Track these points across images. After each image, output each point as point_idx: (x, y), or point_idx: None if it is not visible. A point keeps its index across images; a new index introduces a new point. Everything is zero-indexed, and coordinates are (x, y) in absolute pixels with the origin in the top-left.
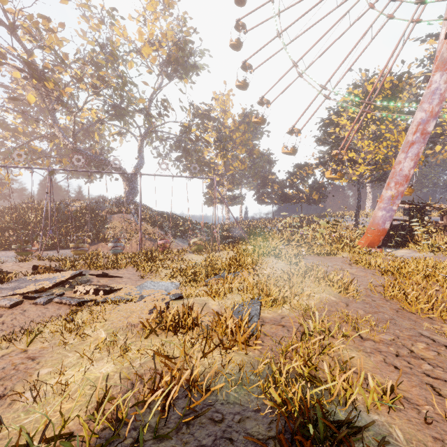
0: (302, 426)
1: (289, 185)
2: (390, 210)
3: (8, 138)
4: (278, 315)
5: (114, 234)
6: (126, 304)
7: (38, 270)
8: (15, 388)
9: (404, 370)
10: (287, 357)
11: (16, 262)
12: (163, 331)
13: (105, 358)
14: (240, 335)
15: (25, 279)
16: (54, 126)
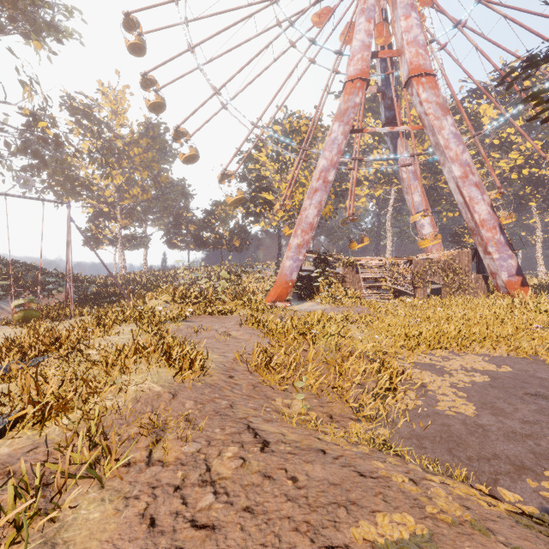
0: None
1: (207, 226)
2: (297, 260)
3: None
4: (29, 444)
5: None
6: None
7: None
8: None
9: (161, 525)
10: None
11: None
12: None
13: None
14: None
15: None
16: None
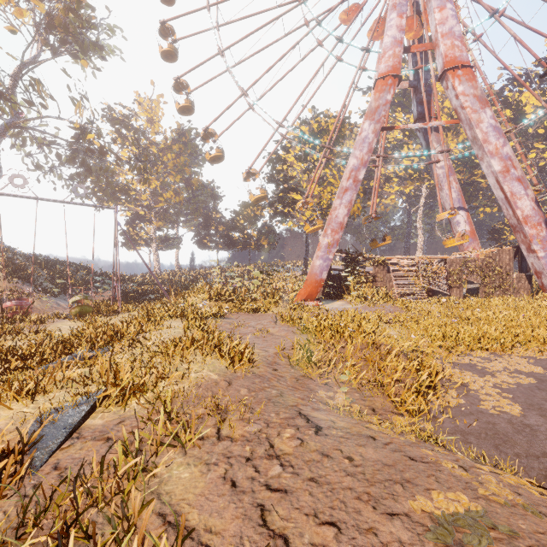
0: None
1: (235, 227)
2: (327, 259)
3: None
4: (117, 418)
5: None
6: None
7: None
8: None
9: (241, 486)
10: (55, 515)
11: None
12: None
13: None
14: None
15: None
16: None
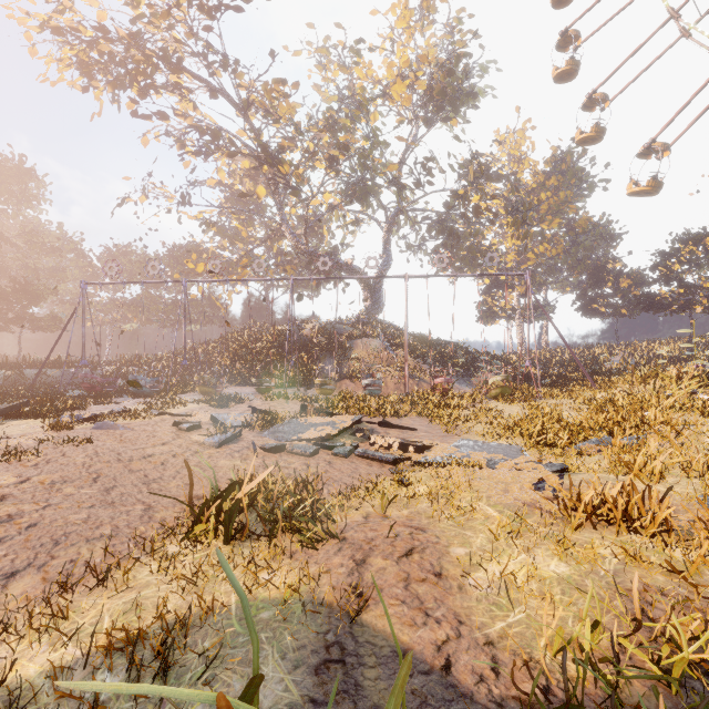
0: None
1: (660, 278)
2: None
3: (226, 248)
4: None
5: (358, 367)
6: (481, 470)
7: (306, 411)
8: (444, 567)
9: None
10: None
11: (263, 401)
12: (596, 523)
13: (536, 550)
14: None
15: (297, 421)
16: (282, 223)
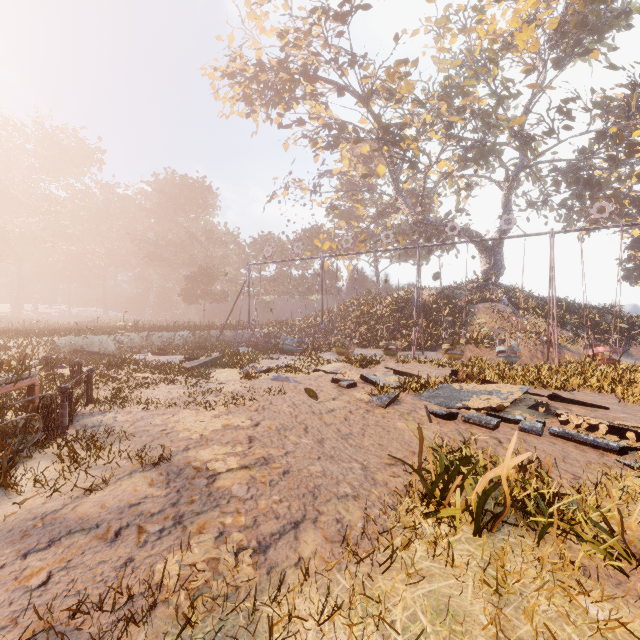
0: None
1: None
2: None
3: (342, 227)
4: None
5: (482, 333)
6: None
7: (457, 377)
8: None
9: None
10: None
11: (396, 363)
12: None
13: None
14: None
15: (450, 387)
16: (398, 197)
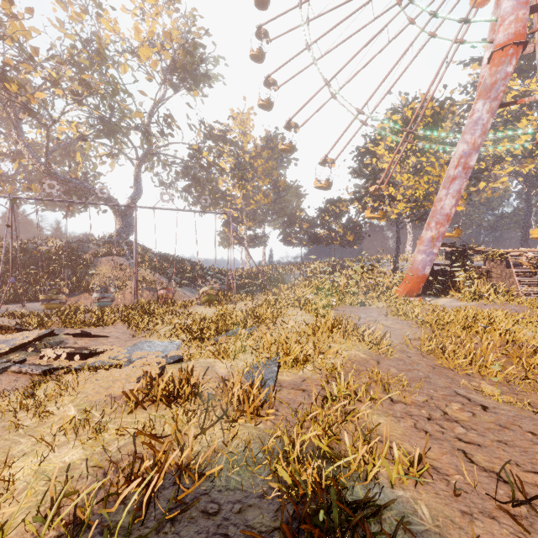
0: (315, 511)
1: (320, 224)
2: (430, 253)
3: None
4: (298, 377)
5: (101, 282)
6: (107, 371)
7: None
8: None
9: (435, 435)
10: (305, 428)
11: None
12: (154, 403)
13: (72, 442)
14: (250, 404)
15: None
16: (20, 141)
